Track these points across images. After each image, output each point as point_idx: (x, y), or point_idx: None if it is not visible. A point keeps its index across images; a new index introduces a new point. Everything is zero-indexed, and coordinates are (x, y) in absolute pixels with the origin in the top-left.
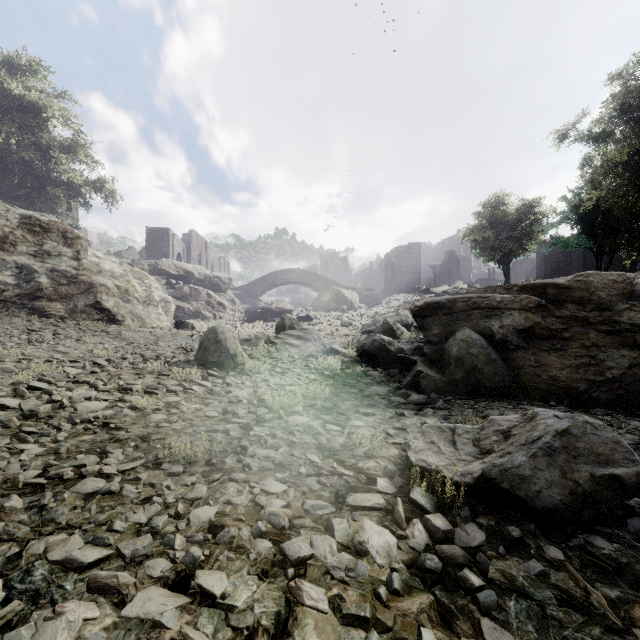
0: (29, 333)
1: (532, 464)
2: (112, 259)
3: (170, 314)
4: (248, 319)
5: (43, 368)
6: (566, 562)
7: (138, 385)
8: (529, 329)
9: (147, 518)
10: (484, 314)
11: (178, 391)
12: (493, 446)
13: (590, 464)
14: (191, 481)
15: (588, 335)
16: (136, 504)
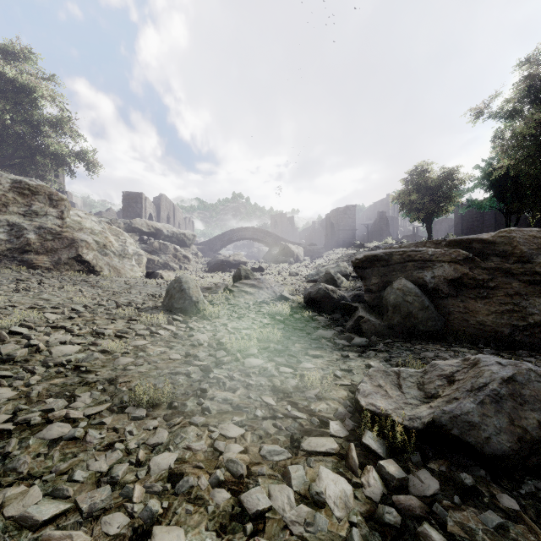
0: (17, 282)
1: (480, 411)
2: (92, 218)
3: (142, 265)
4: (209, 270)
5: (25, 314)
6: (521, 512)
7: (110, 330)
8: (458, 279)
9: (108, 466)
10: (417, 266)
11: (146, 335)
12: (438, 390)
13: (536, 411)
14: (153, 425)
15: (511, 284)
16: (99, 450)
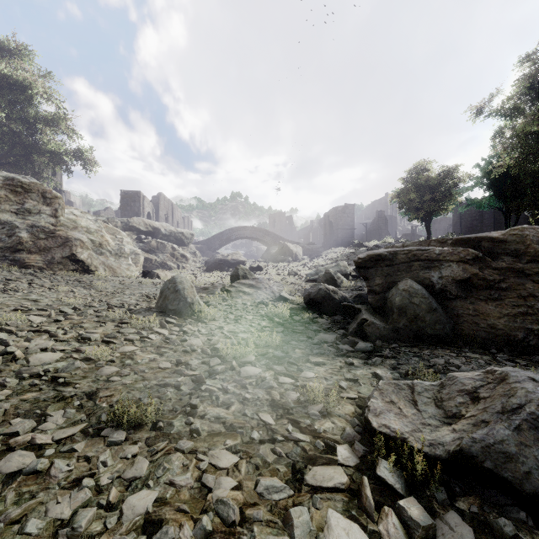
0: (6, 282)
1: (517, 439)
2: (88, 217)
3: (139, 265)
4: (207, 269)
5: (8, 317)
6: None
7: (97, 334)
8: (467, 280)
9: (71, 511)
10: (424, 265)
11: (135, 340)
12: (460, 409)
13: None
14: (132, 453)
15: (524, 286)
16: (63, 488)
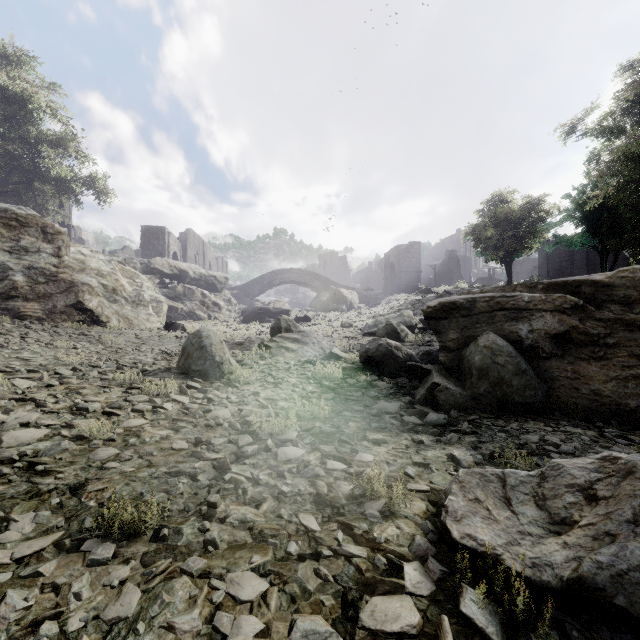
0: None
1: None
2: (100, 257)
3: (162, 314)
4: (244, 320)
5: None
6: None
7: (97, 403)
8: (564, 334)
9: None
10: (509, 316)
11: (145, 410)
12: (571, 512)
13: None
14: (120, 578)
15: (637, 341)
16: (14, 636)
